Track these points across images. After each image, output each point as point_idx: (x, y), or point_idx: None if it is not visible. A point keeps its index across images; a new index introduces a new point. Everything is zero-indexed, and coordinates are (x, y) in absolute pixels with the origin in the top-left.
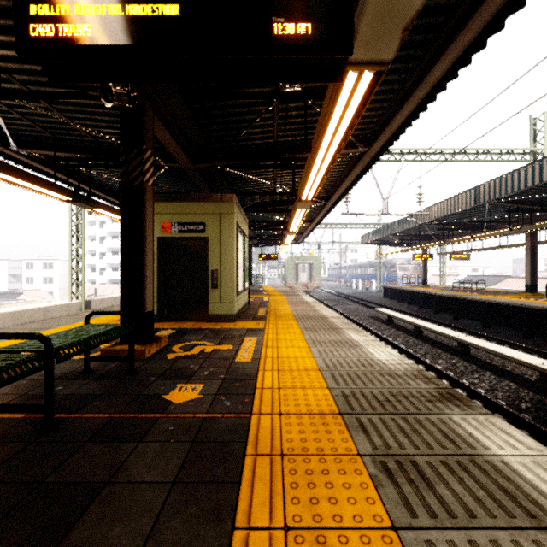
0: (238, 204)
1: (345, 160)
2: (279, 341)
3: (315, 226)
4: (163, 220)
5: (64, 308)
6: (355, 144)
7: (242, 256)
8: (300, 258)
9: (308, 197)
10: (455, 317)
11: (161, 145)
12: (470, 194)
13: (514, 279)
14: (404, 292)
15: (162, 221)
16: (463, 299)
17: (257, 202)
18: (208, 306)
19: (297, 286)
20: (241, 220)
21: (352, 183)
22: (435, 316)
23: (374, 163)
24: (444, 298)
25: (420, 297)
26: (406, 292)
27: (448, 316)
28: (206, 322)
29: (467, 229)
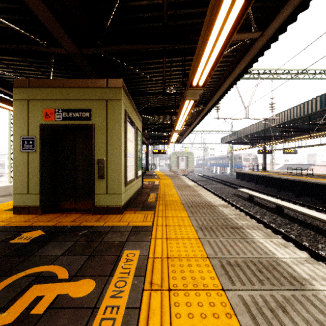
0: (127, 94)
1: (228, 59)
2: (172, 262)
3: (193, 128)
4: (47, 106)
5: (2, 189)
6: (252, 22)
7: (133, 147)
8: (180, 153)
9: (199, 82)
10: (297, 195)
11: (42, 24)
12: (316, 101)
13: (317, 166)
14: (252, 176)
15: (46, 108)
16: (305, 182)
17: (150, 106)
18: (93, 197)
19: (178, 171)
20: (133, 114)
21: (231, 84)
22: (279, 194)
23: (262, 55)
24: (287, 181)
25: (265, 180)
26: (254, 176)
27: (290, 194)
28: (91, 214)
29: (302, 131)
